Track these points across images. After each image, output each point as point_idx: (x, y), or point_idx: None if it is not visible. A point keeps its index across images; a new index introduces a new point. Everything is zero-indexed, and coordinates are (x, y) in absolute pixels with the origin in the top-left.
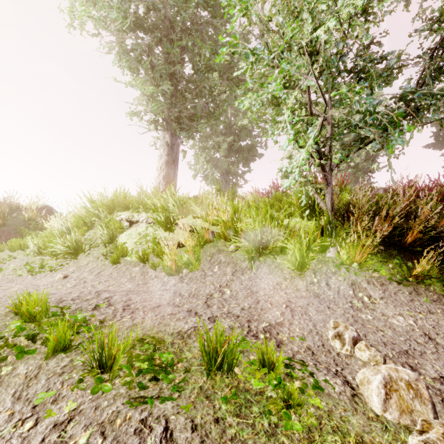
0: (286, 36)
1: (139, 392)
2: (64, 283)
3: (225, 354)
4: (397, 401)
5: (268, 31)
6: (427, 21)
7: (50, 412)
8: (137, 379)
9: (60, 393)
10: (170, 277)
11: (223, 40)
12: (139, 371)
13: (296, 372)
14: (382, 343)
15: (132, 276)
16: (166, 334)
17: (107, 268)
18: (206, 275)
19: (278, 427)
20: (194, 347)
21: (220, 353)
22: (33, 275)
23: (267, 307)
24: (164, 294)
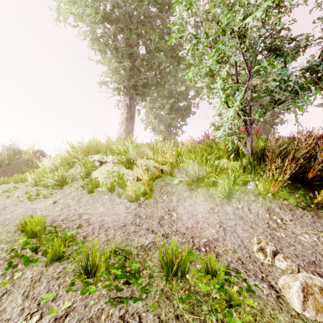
0: (223, 23)
1: (116, 293)
2: (54, 207)
3: (179, 264)
4: (313, 302)
5: (208, 20)
6: None
7: (52, 309)
8: (114, 283)
9: (58, 293)
10: (131, 203)
11: (173, 28)
12: (115, 277)
13: (232, 278)
14: (295, 255)
15: (103, 202)
16: (132, 247)
17: (85, 196)
18: (157, 202)
19: (224, 322)
20: (154, 258)
21: (175, 263)
22: (31, 201)
23: (205, 227)
24: (127, 216)
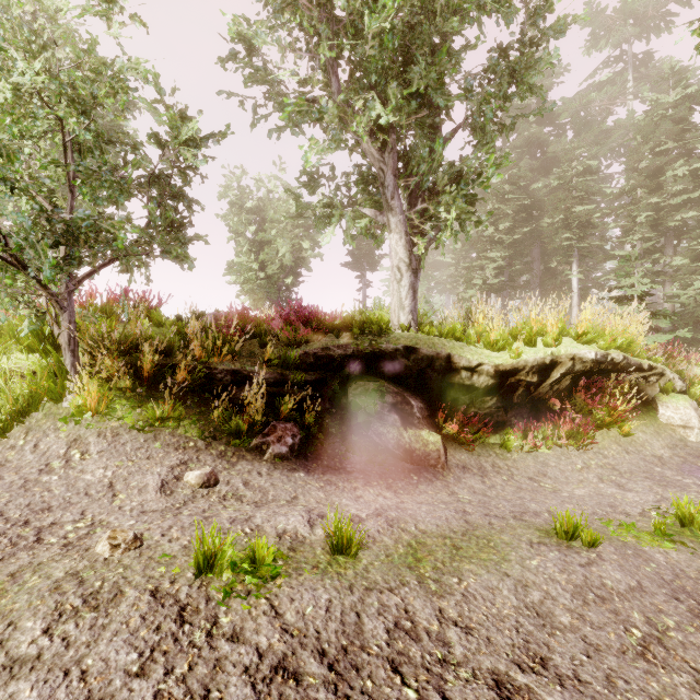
0: None
1: None
2: None
3: None
4: None
5: None
6: (125, 145)
7: None
8: None
9: None
10: None
11: None
12: None
13: None
14: (27, 505)
15: None
16: None
17: None
18: None
19: None
20: None
21: None
22: None
23: None
24: None
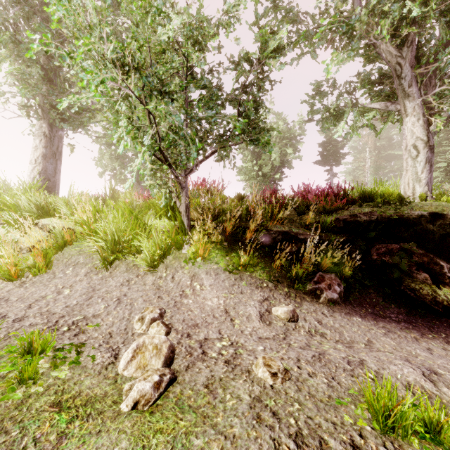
0: (80, 48)
1: None
2: None
3: None
4: (139, 360)
5: (77, 39)
6: (231, 62)
7: None
8: None
9: None
10: (9, 282)
11: (32, 36)
12: None
13: (68, 354)
14: (182, 320)
15: None
16: None
17: None
18: (55, 278)
19: None
20: None
21: None
22: None
23: (96, 302)
24: None
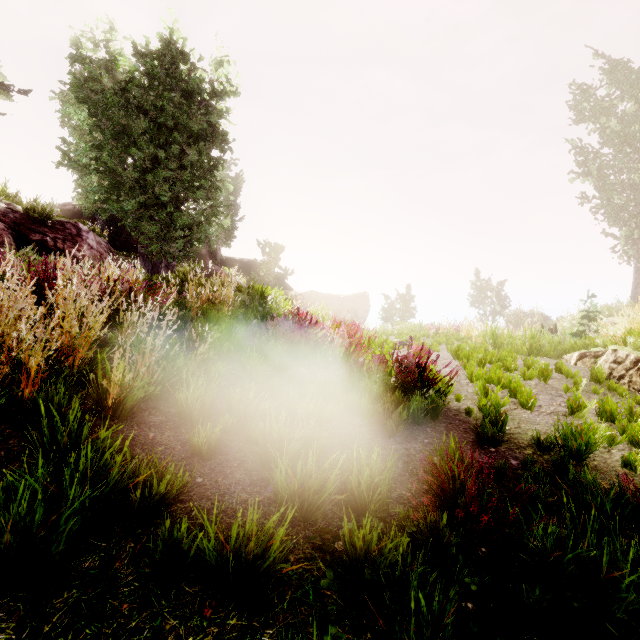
0: None
1: None
2: None
3: None
4: None
5: None
6: None
7: None
8: None
9: None
10: None
11: None
12: None
13: None
14: None
15: None
16: None
17: None
18: None
19: None
20: None
21: None
22: None
23: None
24: None
